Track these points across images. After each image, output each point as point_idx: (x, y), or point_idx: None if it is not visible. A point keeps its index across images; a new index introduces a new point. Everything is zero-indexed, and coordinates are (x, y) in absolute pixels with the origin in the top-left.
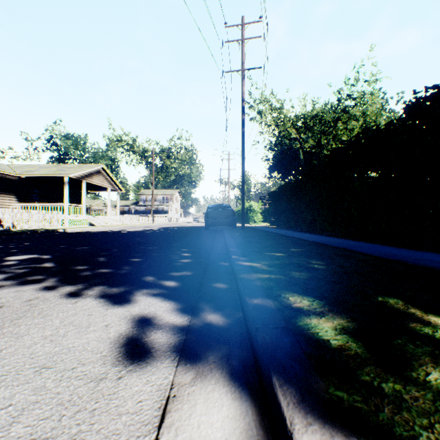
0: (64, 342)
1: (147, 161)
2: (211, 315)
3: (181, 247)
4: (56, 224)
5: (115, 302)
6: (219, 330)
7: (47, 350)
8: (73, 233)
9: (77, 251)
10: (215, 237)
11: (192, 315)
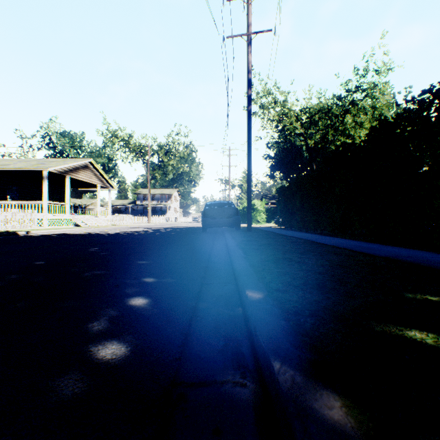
0: None
1: (144, 158)
2: None
3: (149, 269)
4: (29, 225)
5: None
6: None
7: None
8: (30, 237)
9: None
10: (214, 244)
11: None
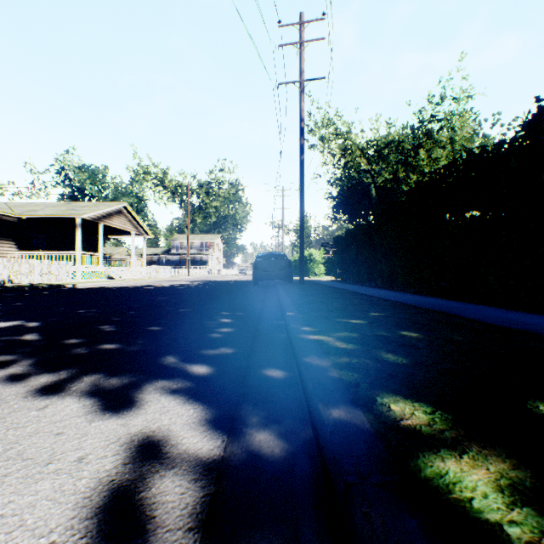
0: None
1: (181, 198)
2: (261, 433)
3: (221, 309)
4: (64, 277)
5: (109, 405)
6: (275, 470)
7: None
8: (84, 289)
9: (79, 315)
10: (266, 295)
11: (229, 435)
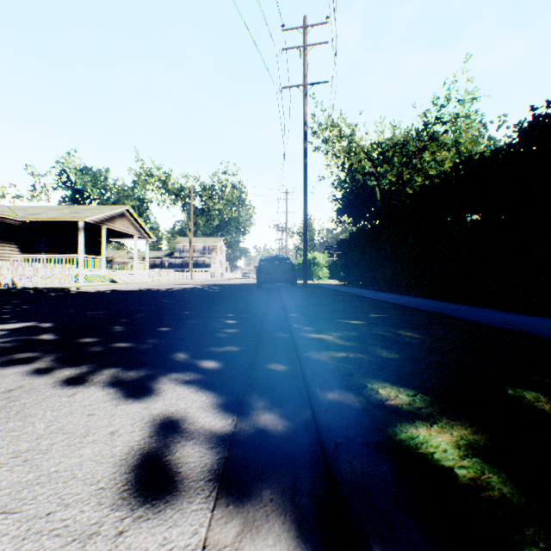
0: (45, 462)
1: (184, 201)
2: (266, 414)
3: (226, 311)
4: (67, 281)
5: (130, 393)
6: (278, 441)
7: (14, 479)
8: (89, 292)
9: (89, 317)
10: (270, 298)
11: (238, 416)
